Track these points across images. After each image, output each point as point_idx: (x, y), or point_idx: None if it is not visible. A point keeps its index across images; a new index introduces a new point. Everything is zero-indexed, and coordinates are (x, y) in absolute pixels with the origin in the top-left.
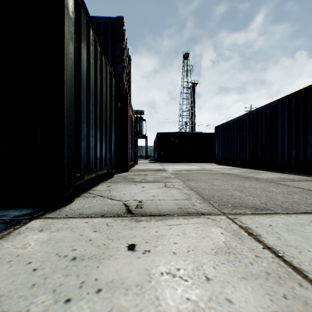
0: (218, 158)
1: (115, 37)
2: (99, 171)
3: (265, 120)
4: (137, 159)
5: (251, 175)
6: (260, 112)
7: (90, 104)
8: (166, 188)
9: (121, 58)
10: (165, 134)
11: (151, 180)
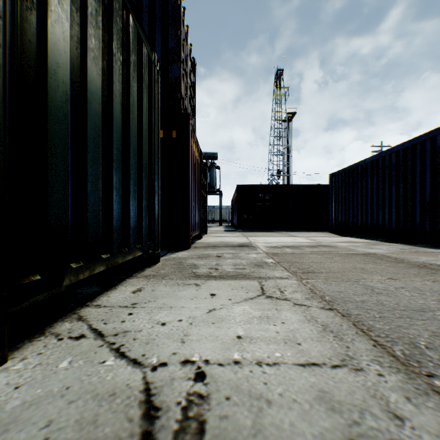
0: (336, 224)
1: (168, 18)
2: (120, 256)
3: (431, 157)
4: (206, 226)
5: (424, 259)
6: (419, 145)
7: (87, 102)
8: (267, 300)
9: (178, 54)
10: (250, 187)
11: (230, 272)
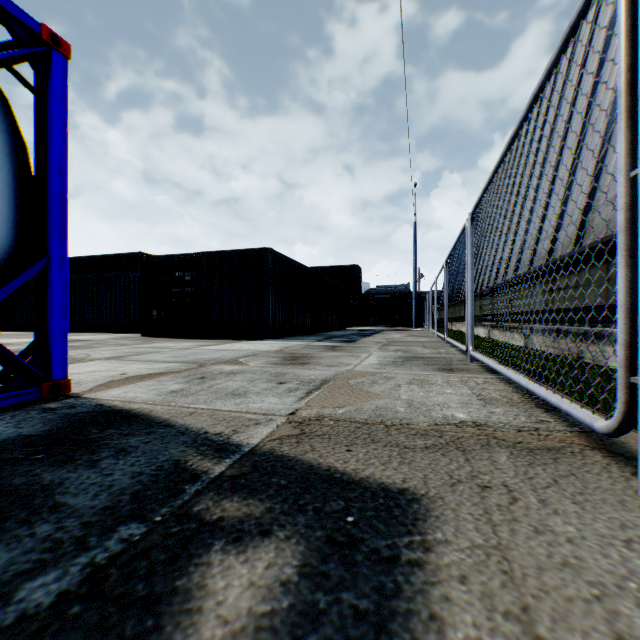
0: None
1: None
2: None
3: None
4: None
5: None
6: None
7: None
8: None
9: None
10: None
11: None
